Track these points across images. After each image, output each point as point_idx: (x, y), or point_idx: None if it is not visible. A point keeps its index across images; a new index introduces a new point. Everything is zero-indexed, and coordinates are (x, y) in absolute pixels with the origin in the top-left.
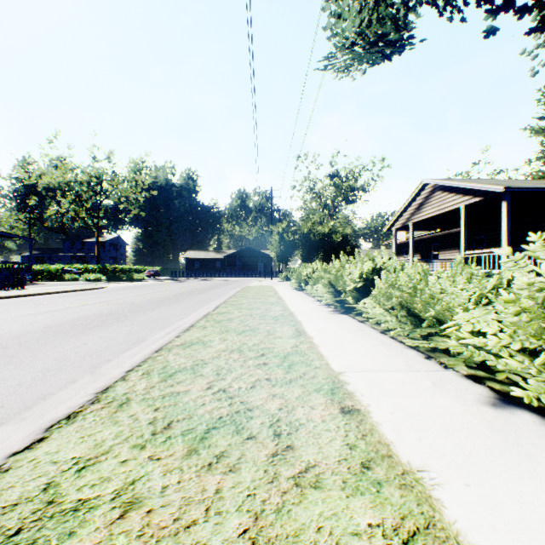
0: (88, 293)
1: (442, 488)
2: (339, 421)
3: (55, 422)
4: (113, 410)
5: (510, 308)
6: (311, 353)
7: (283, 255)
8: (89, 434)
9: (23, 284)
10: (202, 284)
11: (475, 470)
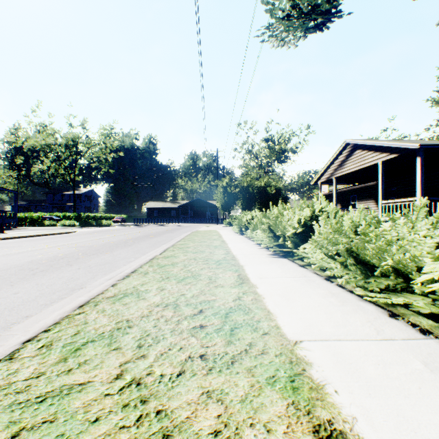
0: (57, 237)
1: None
2: None
3: None
4: None
5: None
6: (256, 309)
7: (226, 204)
8: None
9: (2, 229)
10: (158, 229)
11: None
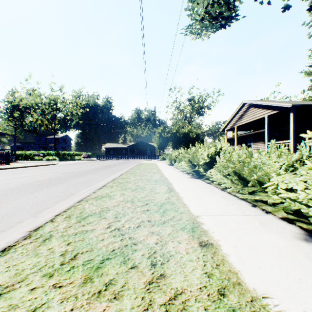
0: (47, 167)
1: None
2: (198, 253)
3: None
4: (38, 244)
5: (311, 173)
6: (178, 203)
7: (161, 145)
8: (14, 264)
9: (8, 162)
10: (114, 162)
11: (308, 297)
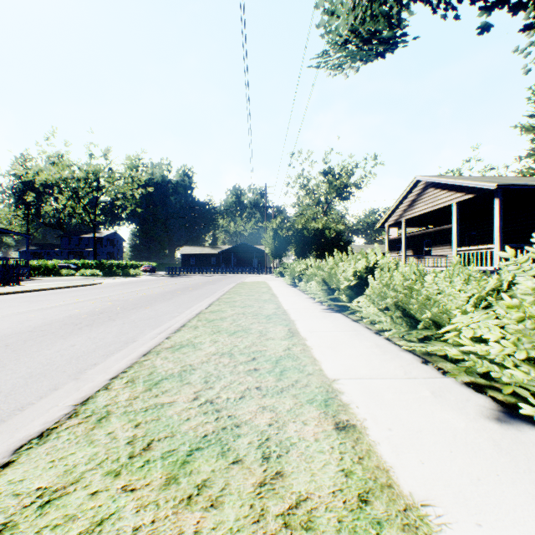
0: (83, 289)
1: (450, 529)
2: (333, 441)
3: (26, 442)
4: (91, 426)
5: (512, 313)
6: (304, 357)
7: (277, 250)
8: (60, 457)
9: (19, 280)
10: (197, 280)
11: (486, 504)
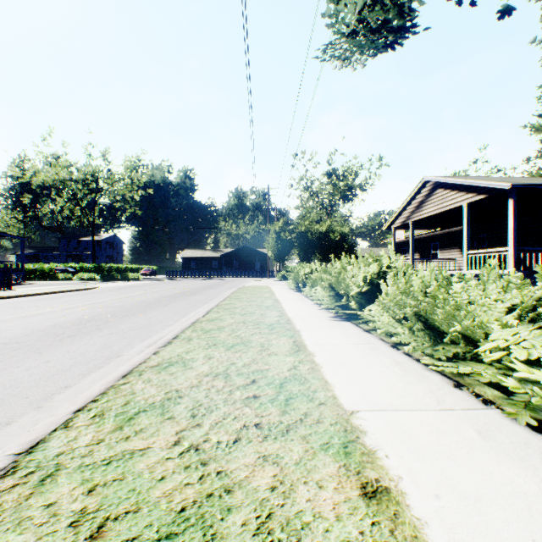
0: (77, 294)
1: None
2: (362, 519)
3: None
4: (27, 491)
5: None
6: (313, 379)
7: (280, 254)
8: None
9: (10, 285)
10: (197, 284)
11: None
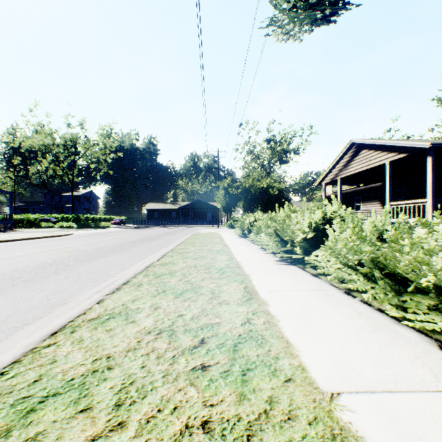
0: (52, 240)
1: None
2: None
3: None
4: None
5: None
6: (271, 338)
7: (228, 206)
8: None
9: None
10: (158, 231)
11: None
